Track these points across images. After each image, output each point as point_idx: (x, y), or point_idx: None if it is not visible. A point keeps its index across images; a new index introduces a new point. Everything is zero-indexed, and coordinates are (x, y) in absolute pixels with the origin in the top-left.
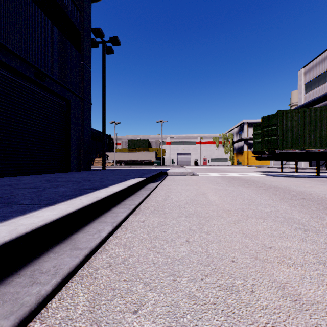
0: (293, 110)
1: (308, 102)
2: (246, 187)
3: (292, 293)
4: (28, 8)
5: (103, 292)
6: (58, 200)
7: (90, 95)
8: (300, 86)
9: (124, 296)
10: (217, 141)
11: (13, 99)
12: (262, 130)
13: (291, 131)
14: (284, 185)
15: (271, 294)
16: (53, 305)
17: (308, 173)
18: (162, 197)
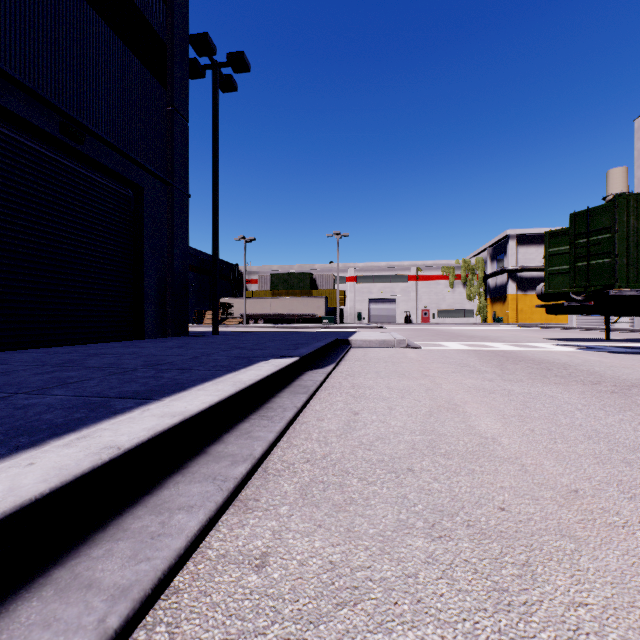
0: None
1: None
2: (558, 385)
3: None
4: None
5: None
6: None
7: (186, 177)
8: (639, 151)
9: None
10: (452, 275)
11: (11, 180)
12: (573, 242)
13: None
14: None
15: None
16: None
17: None
18: (339, 421)
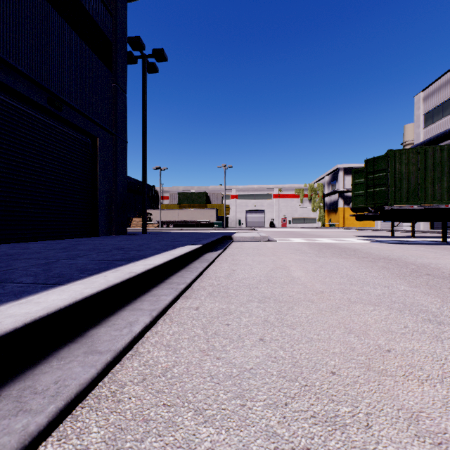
0: (410, 149)
1: (429, 140)
2: (344, 258)
3: (432, 430)
4: (38, 8)
5: (130, 426)
6: (73, 276)
7: (125, 130)
8: (417, 116)
9: (162, 432)
10: (302, 194)
11: (18, 135)
12: (366, 177)
13: (407, 179)
14: (399, 255)
15: (398, 431)
16: (49, 448)
17: (430, 238)
18: (225, 273)
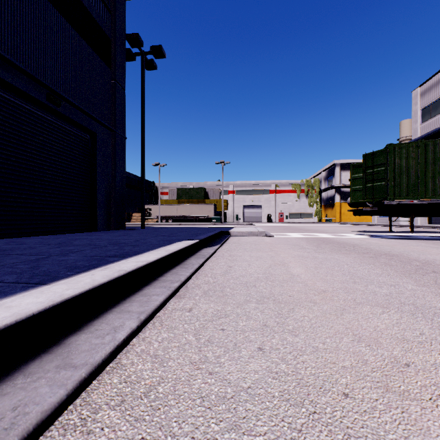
0: (409, 143)
1: (426, 135)
2: (344, 254)
3: None
4: (37, 5)
5: None
6: (60, 274)
7: (124, 126)
8: (414, 112)
9: None
10: (299, 190)
11: (16, 130)
12: (365, 172)
13: (406, 174)
14: (400, 251)
15: None
16: None
17: (429, 233)
18: (222, 270)
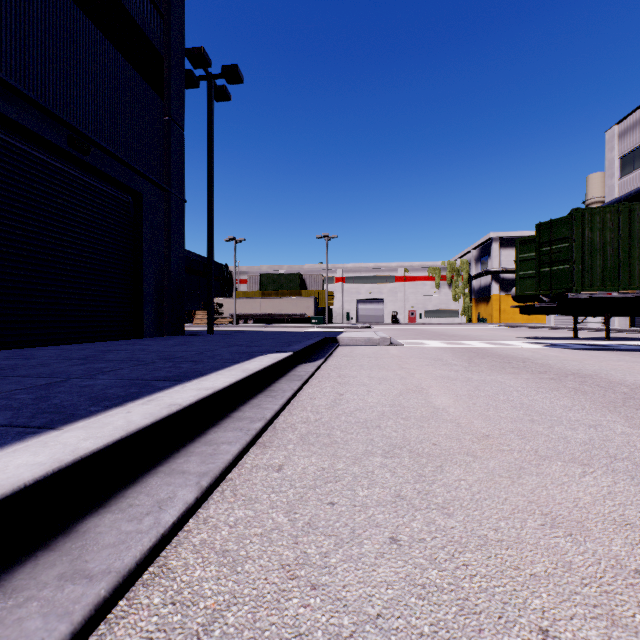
0: (606, 207)
1: (628, 195)
2: (511, 374)
3: None
4: (54, 5)
5: None
6: (78, 411)
7: (182, 183)
8: (610, 161)
9: None
10: (438, 276)
11: (24, 190)
12: (538, 250)
13: (601, 253)
14: (594, 370)
15: None
16: None
17: (634, 341)
18: (327, 399)
